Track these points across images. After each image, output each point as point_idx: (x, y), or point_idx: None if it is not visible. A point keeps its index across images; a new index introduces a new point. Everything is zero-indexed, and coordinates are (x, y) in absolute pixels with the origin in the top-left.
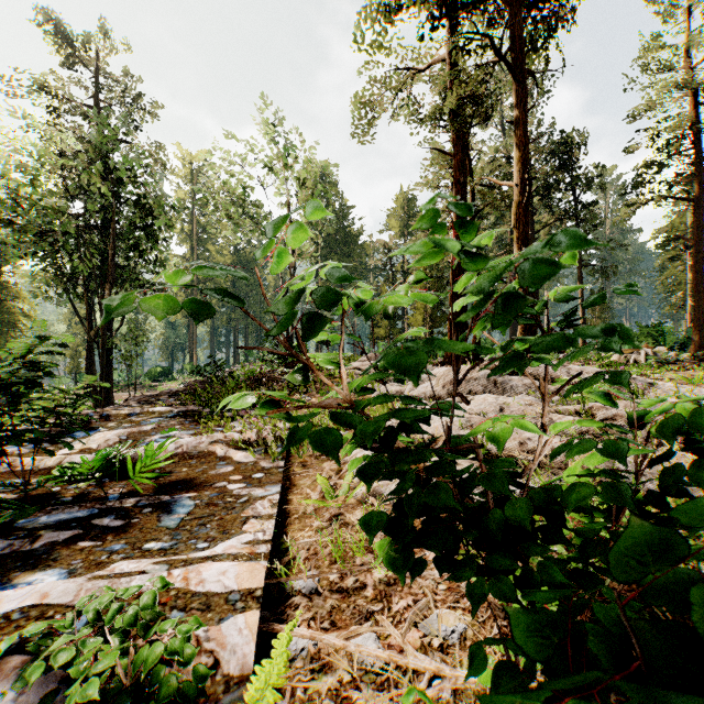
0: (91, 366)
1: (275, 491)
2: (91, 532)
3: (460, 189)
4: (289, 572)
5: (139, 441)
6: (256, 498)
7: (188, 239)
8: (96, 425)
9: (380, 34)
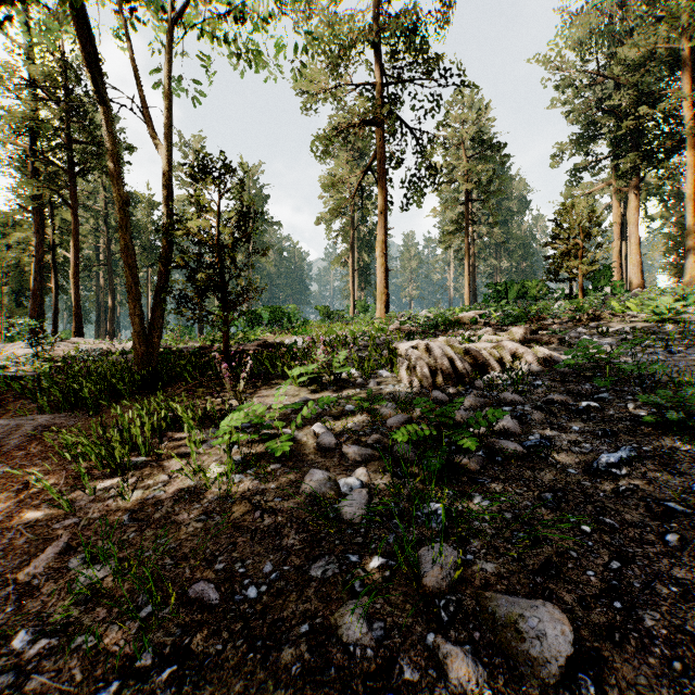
0: None
1: None
2: None
3: (40, 236)
4: None
5: None
6: None
7: None
8: None
9: None
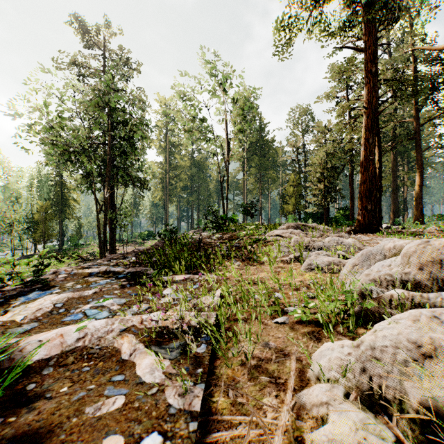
0: (98, 231)
1: None
2: None
3: (371, 79)
4: None
5: (68, 311)
6: None
7: (163, 151)
8: (57, 284)
9: None
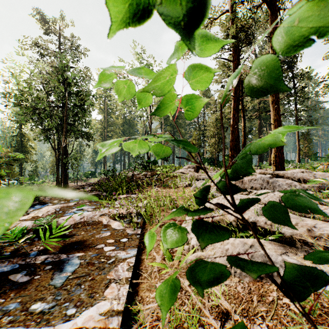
0: (57, 171)
1: (133, 254)
2: (3, 288)
3: None
4: None
5: (65, 212)
6: (120, 260)
7: (103, 112)
8: (48, 201)
9: None
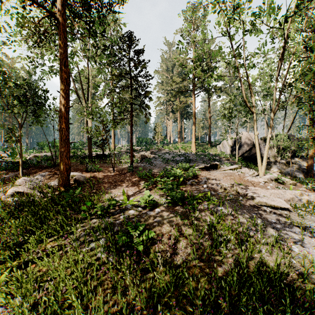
0: None
1: None
2: None
3: None
4: None
5: None
6: None
7: None
8: None
9: None
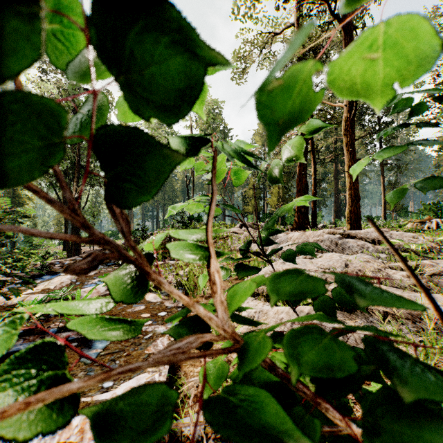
0: (65, 230)
1: None
2: None
3: None
4: (180, 411)
5: (83, 283)
6: (158, 335)
7: None
8: (59, 270)
9: (249, 9)
